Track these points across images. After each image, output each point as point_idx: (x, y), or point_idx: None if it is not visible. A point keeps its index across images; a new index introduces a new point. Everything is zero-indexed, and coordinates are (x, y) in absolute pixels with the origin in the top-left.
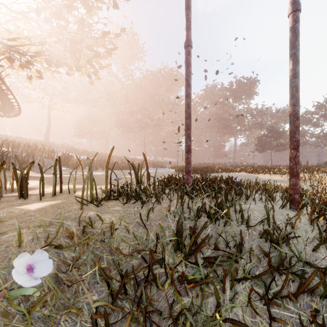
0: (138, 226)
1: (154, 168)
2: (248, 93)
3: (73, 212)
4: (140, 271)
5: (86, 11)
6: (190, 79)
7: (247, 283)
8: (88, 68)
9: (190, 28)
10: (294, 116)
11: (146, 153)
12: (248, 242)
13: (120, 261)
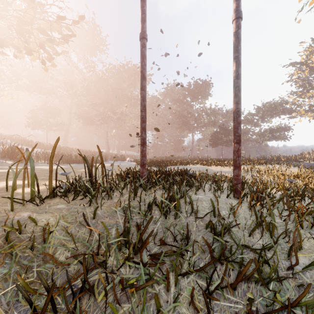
0: (82, 225)
1: (116, 162)
2: (204, 94)
3: (1, 215)
4: (75, 280)
5: None
6: (145, 72)
7: (192, 276)
8: (41, 53)
9: (145, 20)
10: (237, 113)
11: (109, 146)
12: (195, 233)
13: (56, 269)
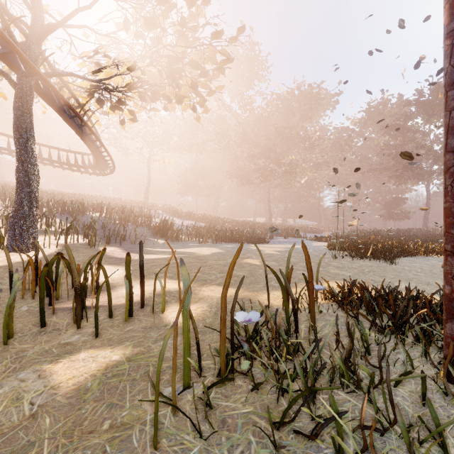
0: None
1: (287, 240)
2: None
3: None
4: None
5: (188, 7)
6: None
7: None
8: (192, 98)
9: None
10: None
11: (271, 214)
12: None
13: None
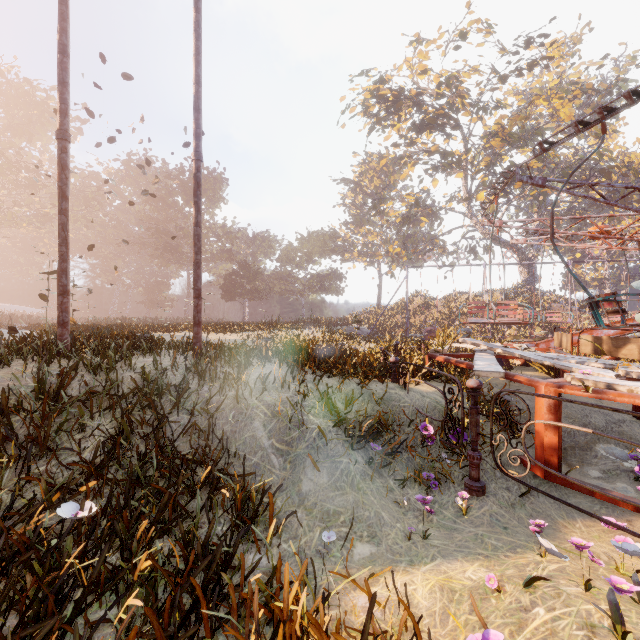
0: None
1: None
2: (211, 196)
3: None
4: None
5: None
6: (67, 189)
7: (119, 410)
8: None
9: (67, 114)
10: (197, 264)
11: None
12: (129, 384)
13: None
